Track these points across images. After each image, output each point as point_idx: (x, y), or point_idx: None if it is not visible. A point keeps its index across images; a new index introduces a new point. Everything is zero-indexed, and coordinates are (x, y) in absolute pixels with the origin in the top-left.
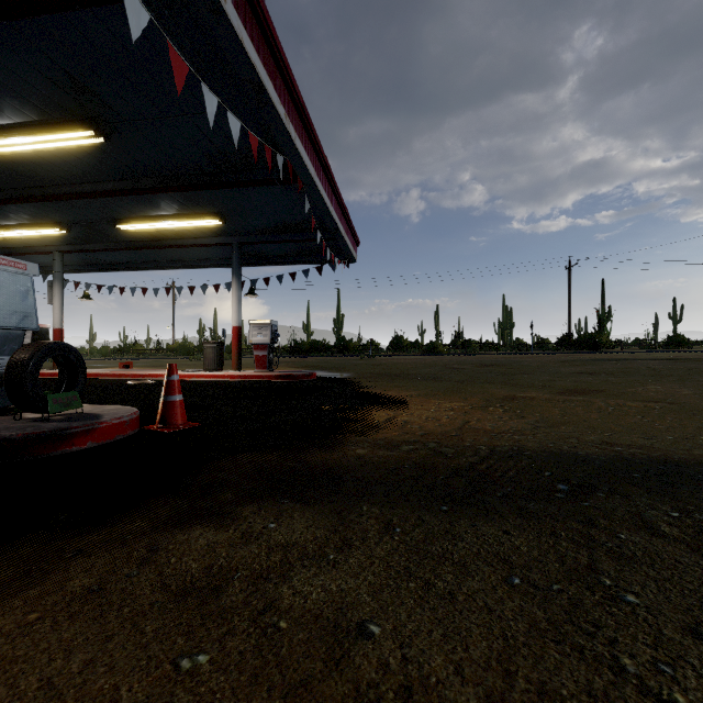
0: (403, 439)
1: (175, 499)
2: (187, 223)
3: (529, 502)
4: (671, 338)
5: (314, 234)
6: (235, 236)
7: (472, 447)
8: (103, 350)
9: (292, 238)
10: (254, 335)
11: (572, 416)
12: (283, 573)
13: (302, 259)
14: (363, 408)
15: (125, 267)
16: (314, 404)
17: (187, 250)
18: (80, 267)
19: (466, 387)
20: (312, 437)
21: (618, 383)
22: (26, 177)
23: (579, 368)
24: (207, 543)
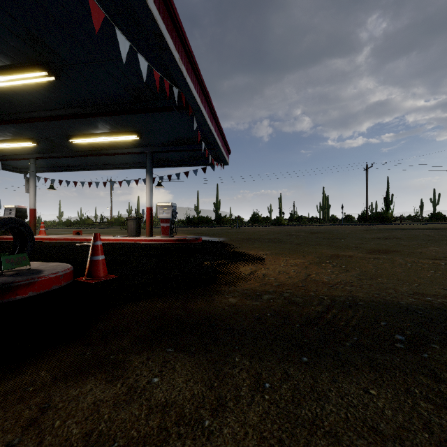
0: (264, 290)
1: (81, 346)
2: (116, 138)
3: (376, 353)
4: (433, 215)
5: (200, 146)
6: (148, 147)
7: (317, 297)
8: (66, 223)
9: (186, 149)
10: (160, 213)
11: (383, 270)
12: (158, 446)
13: (193, 163)
14: (233, 263)
15: (77, 168)
16: (199, 260)
17: (117, 157)
18: (48, 168)
19: (303, 248)
20: (196, 287)
21: (408, 246)
22: (6, 106)
23: (377, 235)
24: (93, 400)
